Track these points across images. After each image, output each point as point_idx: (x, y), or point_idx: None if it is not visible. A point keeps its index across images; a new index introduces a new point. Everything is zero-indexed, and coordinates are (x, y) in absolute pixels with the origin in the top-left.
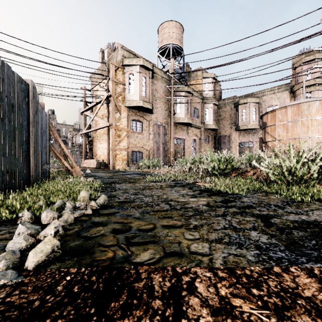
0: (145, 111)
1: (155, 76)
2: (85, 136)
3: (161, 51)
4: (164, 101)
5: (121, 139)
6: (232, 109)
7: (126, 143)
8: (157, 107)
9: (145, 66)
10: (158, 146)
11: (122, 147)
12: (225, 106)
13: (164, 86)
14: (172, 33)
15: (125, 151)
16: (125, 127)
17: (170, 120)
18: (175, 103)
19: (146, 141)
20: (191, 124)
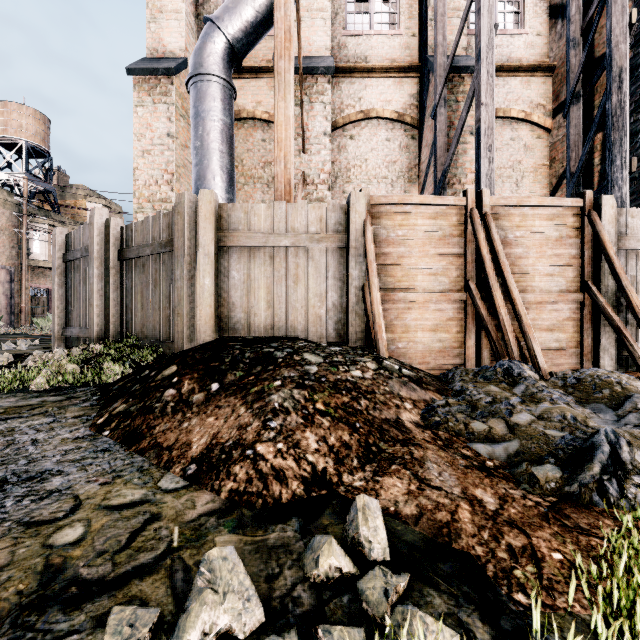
0: None
1: None
2: None
3: (4, 142)
4: (10, 234)
5: None
6: None
7: None
8: None
9: None
10: None
11: None
12: None
13: (9, 213)
14: (28, 125)
15: None
16: None
17: (22, 262)
18: (31, 238)
19: None
20: None
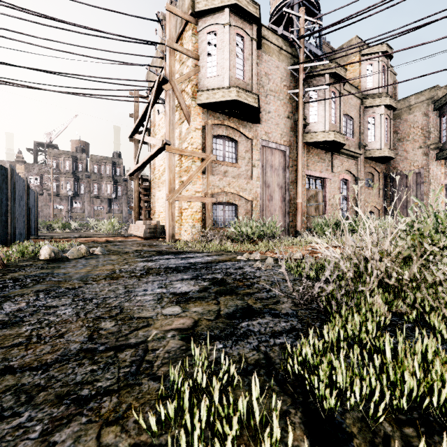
0: (242, 116)
1: (265, 46)
2: (137, 178)
3: (276, 16)
4: (284, 99)
5: (189, 175)
6: (429, 115)
7: (201, 184)
8: (269, 112)
9: (242, 10)
10: (270, 193)
11: (191, 193)
12: (409, 111)
13: (283, 68)
14: None
15: (198, 202)
16: (198, 149)
17: (297, 138)
18: (307, 102)
19: (244, 181)
20: (342, 146)
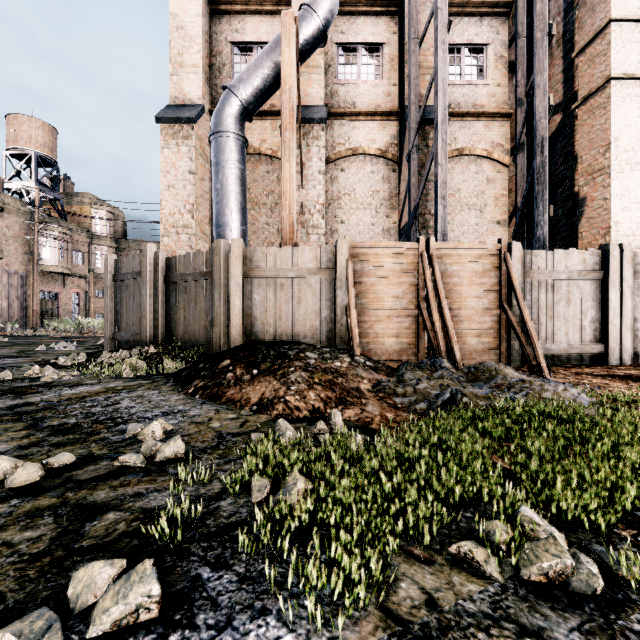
0: None
1: (6, 208)
2: None
3: (14, 152)
4: (23, 241)
5: None
6: None
7: None
8: (10, 250)
9: None
10: (11, 302)
11: None
12: (129, 249)
13: (22, 221)
14: (37, 137)
15: None
16: None
17: (33, 268)
18: (42, 245)
19: None
20: (70, 274)
